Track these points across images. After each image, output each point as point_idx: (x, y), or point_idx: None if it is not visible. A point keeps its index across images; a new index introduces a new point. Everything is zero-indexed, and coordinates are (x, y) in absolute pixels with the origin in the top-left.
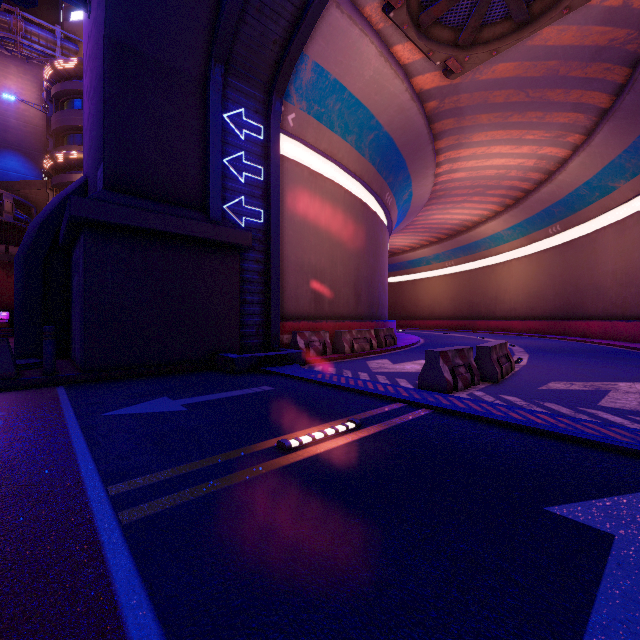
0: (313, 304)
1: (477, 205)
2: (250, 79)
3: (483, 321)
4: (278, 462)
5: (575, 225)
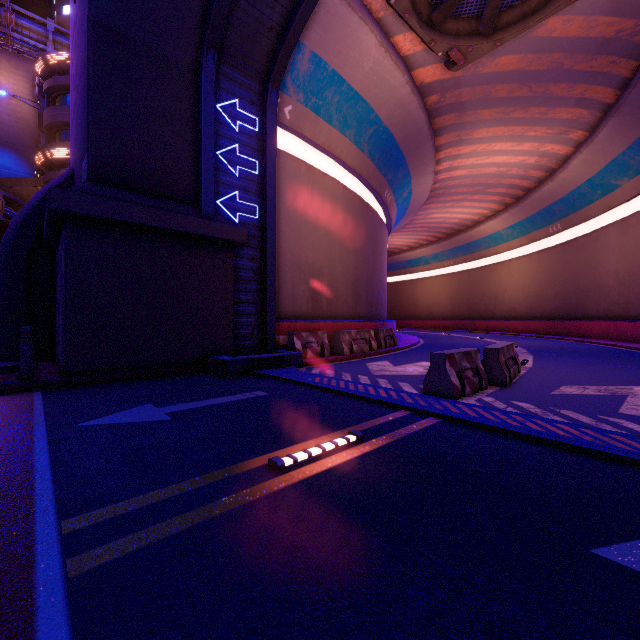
0: (311, 304)
1: (477, 204)
2: (245, 68)
3: (482, 321)
4: (268, 486)
5: (576, 224)
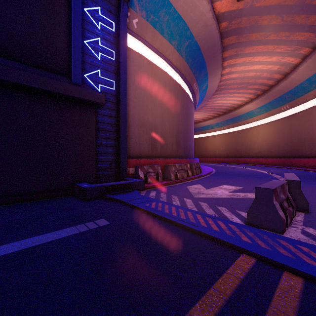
0: (150, 147)
1: (241, 95)
2: None
3: (243, 158)
4: None
5: (298, 104)
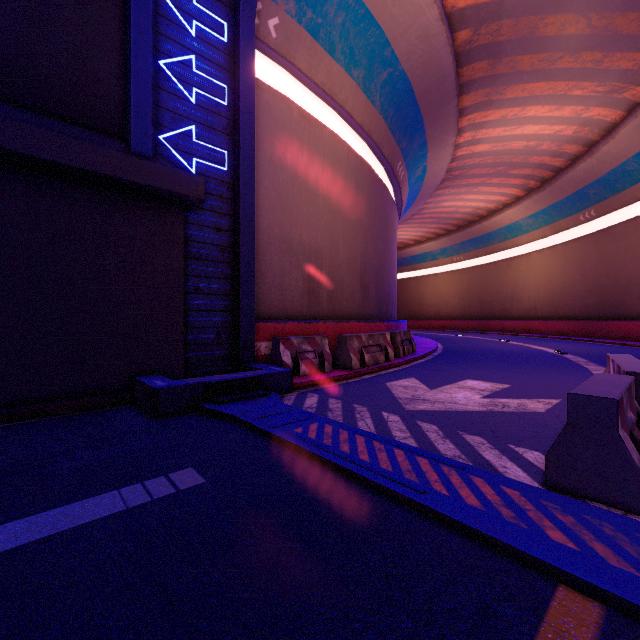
0: (306, 298)
1: (495, 189)
2: None
3: (497, 321)
4: None
5: (616, 208)
